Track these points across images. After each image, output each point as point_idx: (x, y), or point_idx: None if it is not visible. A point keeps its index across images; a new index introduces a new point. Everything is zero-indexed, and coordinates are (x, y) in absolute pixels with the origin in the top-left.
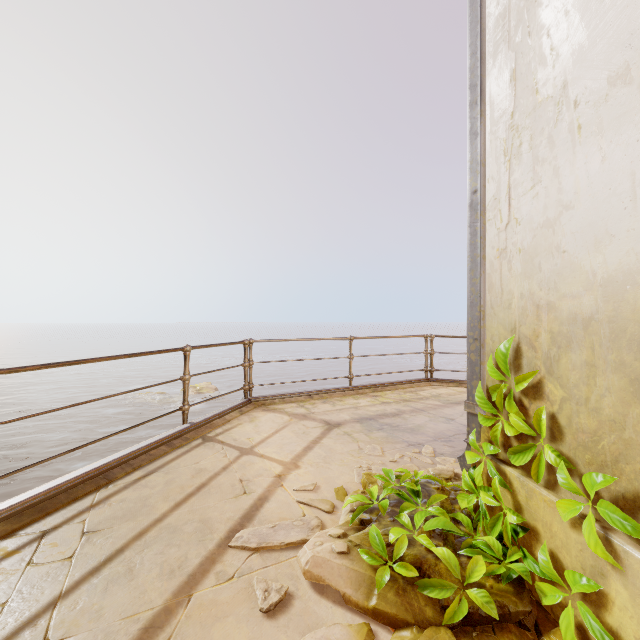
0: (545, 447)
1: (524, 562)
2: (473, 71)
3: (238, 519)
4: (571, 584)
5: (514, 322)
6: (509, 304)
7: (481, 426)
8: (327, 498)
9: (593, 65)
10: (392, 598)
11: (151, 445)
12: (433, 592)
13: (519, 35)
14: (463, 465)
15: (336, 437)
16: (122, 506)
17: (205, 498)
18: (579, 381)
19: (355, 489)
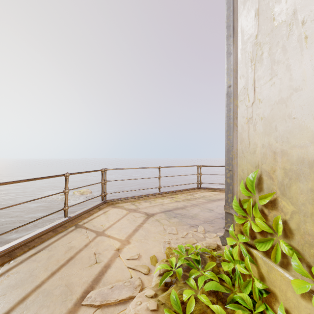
0: (280, 241)
1: (267, 312)
2: (228, 18)
3: (90, 282)
4: None
5: (258, 162)
6: (254, 151)
7: (233, 220)
8: (145, 264)
9: None
10: None
11: (42, 232)
12: None
13: None
14: (223, 241)
15: (151, 222)
16: (16, 277)
17: (71, 268)
18: (306, 201)
19: (162, 256)
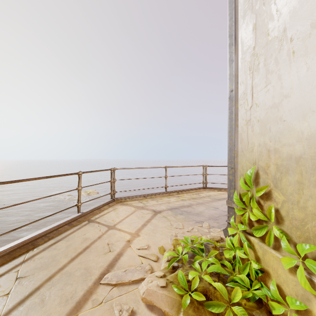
0: (273, 227)
1: (262, 289)
2: (231, 28)
3: (106, 267)
4: (290, 303)
5: (255, 159)
6: (252, 149)
7: (235, 213)
8: (154, 253)
9: (302, 17)
10: (191, 313)
11: (59, 225)
12: (214, 309)
13: (258, 5)
14: (225, 234)
15: (159, 218)
16: (41, 261)
17: (88, 255)
18: (293, 191)
19: (169, 247)
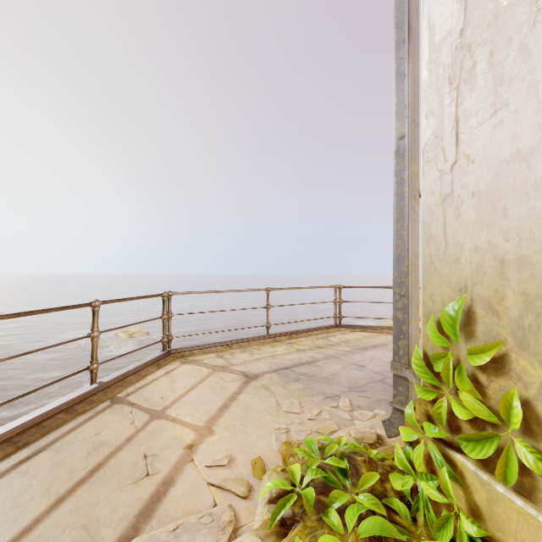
0: (515, 440)
1: None
2: (400, 8)
3: (133, 518)
4: None
5: (464, 280)
6: (457, 258)
7: (409, 390)
8: (242, 475)
9: None
10: None
11: (46, 414)
12: None
13: None
14: (388, 430)
15: (254, 391)
16: None
17: (97, 487)
18: None
19: (274, 459)
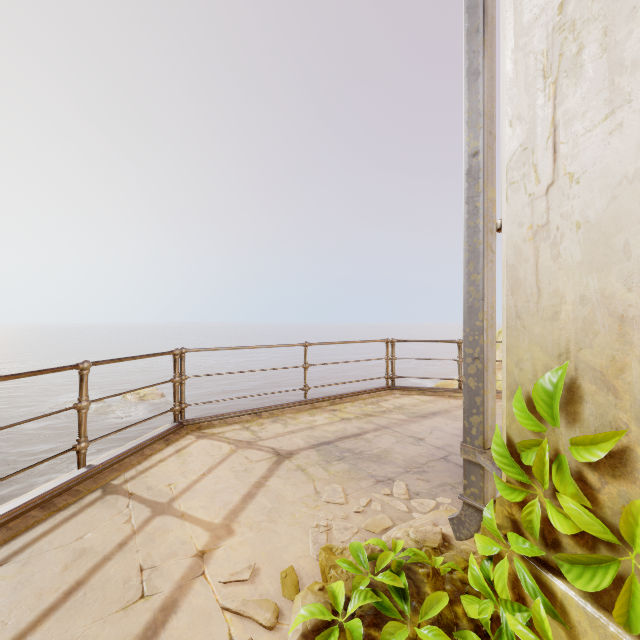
0: None
1: None
2: None
3: None
4: None
5: (565, 342)
6: (554, 313)
7: (484, 480)
8: (269, 594)
9: None
10: None
11: (12, 512)
12: None
13: None
14: (457, 531)
15: (286, 475)
16: None
17: (72, 617)
18: None
19: (310, 570)
